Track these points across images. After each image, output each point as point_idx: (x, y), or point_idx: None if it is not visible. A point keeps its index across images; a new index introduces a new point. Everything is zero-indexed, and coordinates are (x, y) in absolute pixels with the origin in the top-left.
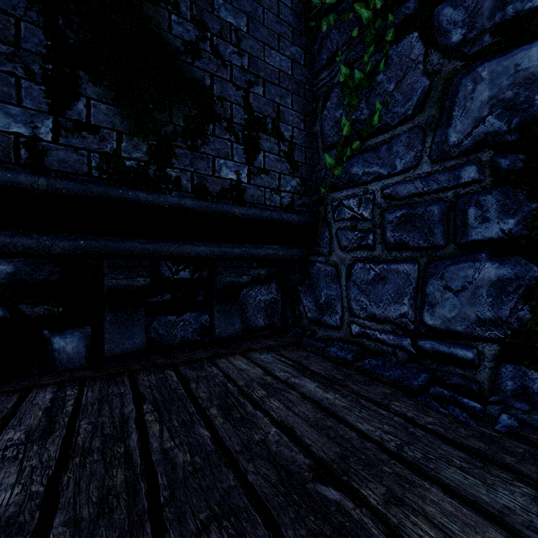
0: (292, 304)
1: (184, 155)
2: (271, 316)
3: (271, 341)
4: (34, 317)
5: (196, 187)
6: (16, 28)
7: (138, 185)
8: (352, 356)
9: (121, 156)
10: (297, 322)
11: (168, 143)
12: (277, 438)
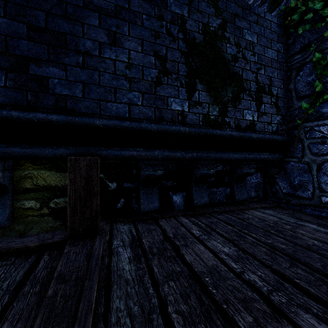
0: (270, 185)
1: (231, 111)
2: (257, 191)
3: (263, 204)
4: (167, 186)
5: (236, 125)
6: (177, 66)
7: (215, 127)
8: (325, 214)
9: (209, 114)
10: (273, 195)
11: (225, 105)
12: (321, 244)
